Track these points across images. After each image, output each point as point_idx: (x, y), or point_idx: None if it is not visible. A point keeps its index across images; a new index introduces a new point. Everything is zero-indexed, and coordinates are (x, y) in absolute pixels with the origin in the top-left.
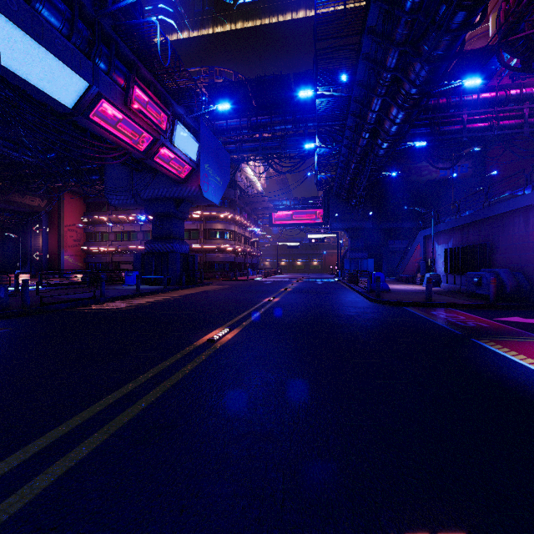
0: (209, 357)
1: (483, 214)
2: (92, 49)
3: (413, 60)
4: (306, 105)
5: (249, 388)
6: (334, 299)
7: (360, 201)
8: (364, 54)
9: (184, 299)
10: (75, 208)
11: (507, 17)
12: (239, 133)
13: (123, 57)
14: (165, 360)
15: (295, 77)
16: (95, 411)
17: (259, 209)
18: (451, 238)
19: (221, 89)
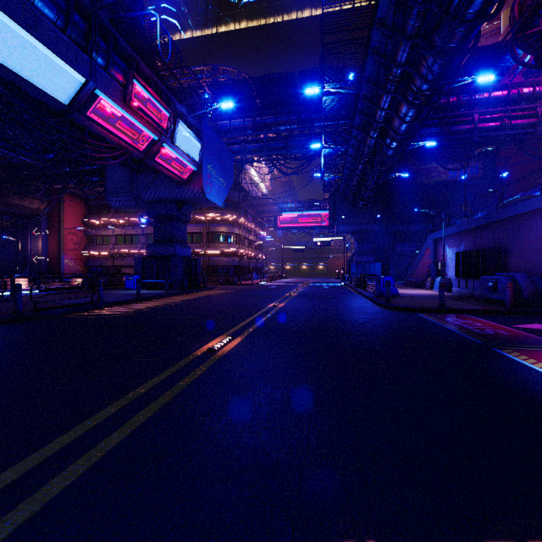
0: (208, 369)
1: (497, 215)
2: (88, 43)
3: (425, 53)
4: (312, 104)
5: (252, 407)
6: (341, 305)
7: (367, 203)
8: (373, 48)
9: (186, 304)
10: (75, 210)
11: (522, 10)
12: (243, 134)
13: (122, 52)
14: (160, 373)
15: (301, 75)
16: (75, 436)
17: (264, 211)
18: (463, 241)
19: (224, 88)
